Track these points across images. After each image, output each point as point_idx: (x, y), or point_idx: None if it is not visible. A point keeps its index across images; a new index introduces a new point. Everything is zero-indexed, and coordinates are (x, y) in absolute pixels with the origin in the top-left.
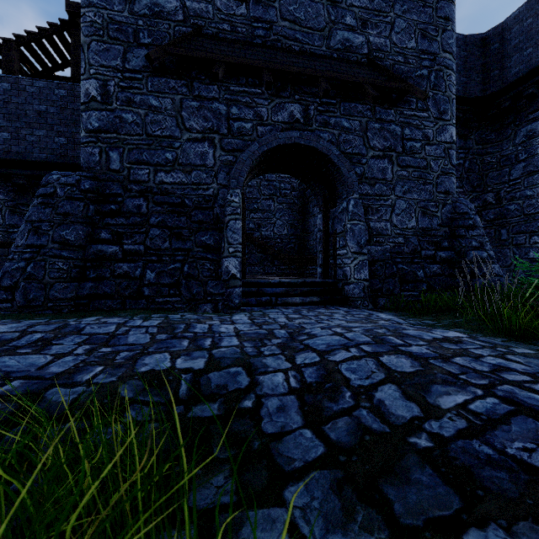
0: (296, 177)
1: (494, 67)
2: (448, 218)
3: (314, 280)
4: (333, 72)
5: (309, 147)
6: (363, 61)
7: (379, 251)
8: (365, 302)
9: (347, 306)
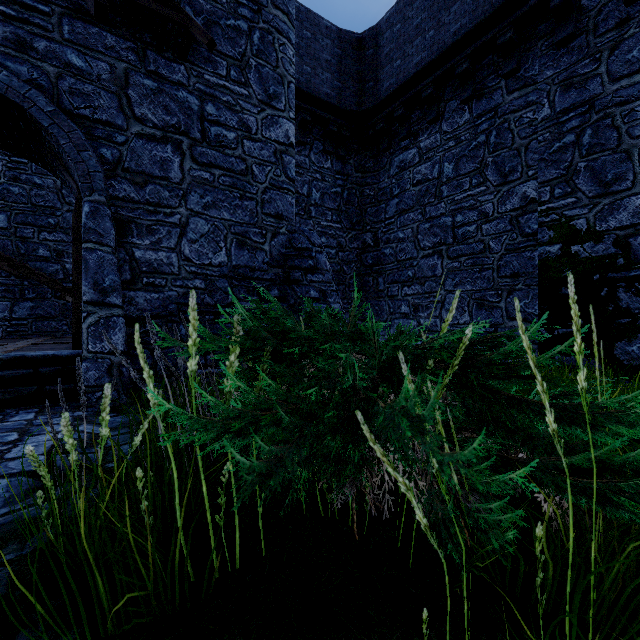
0: (32, 160)
1: (370, 78)
2: (281, 254)
3: (23, 355)
4: None
5: None
6: None
7: (154, 300)
8: (113, 394)
9: (59, 407)
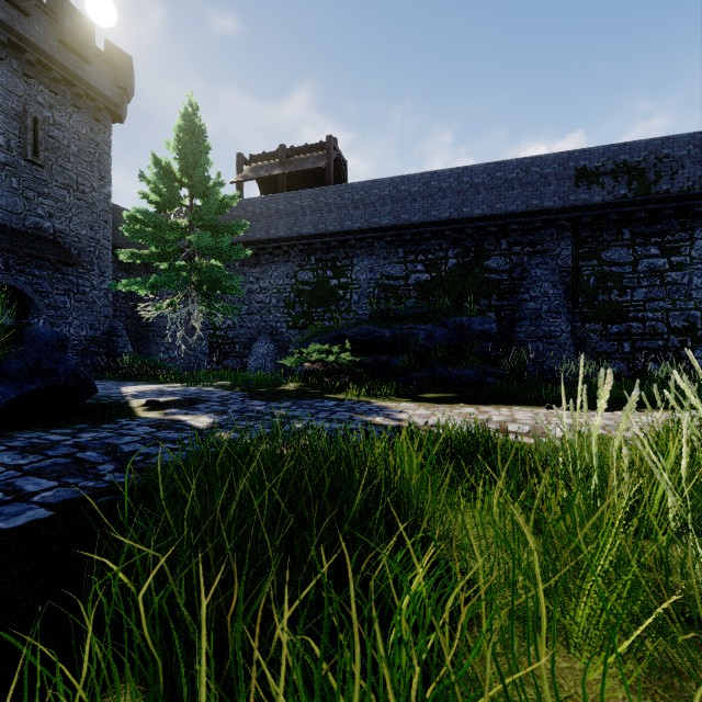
0: None
1: None
2: (107, 331)
3: None
4: (30, 248)
5: (9, 285)
6: (50, 237)
7: None
8: None
9: None
